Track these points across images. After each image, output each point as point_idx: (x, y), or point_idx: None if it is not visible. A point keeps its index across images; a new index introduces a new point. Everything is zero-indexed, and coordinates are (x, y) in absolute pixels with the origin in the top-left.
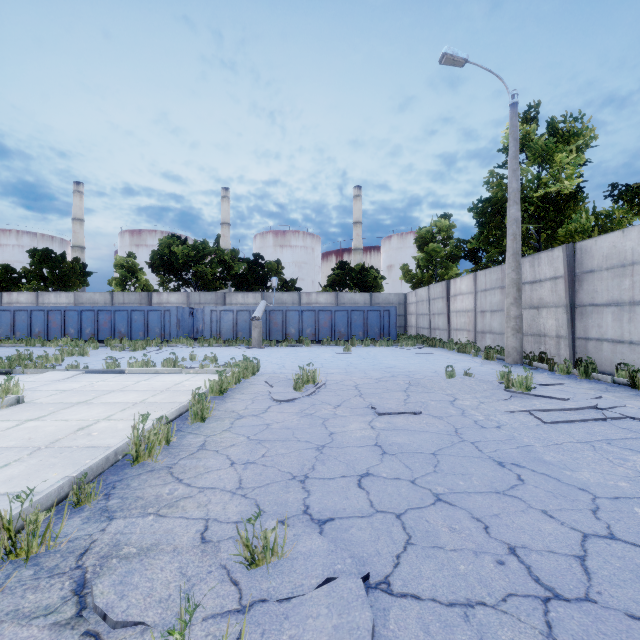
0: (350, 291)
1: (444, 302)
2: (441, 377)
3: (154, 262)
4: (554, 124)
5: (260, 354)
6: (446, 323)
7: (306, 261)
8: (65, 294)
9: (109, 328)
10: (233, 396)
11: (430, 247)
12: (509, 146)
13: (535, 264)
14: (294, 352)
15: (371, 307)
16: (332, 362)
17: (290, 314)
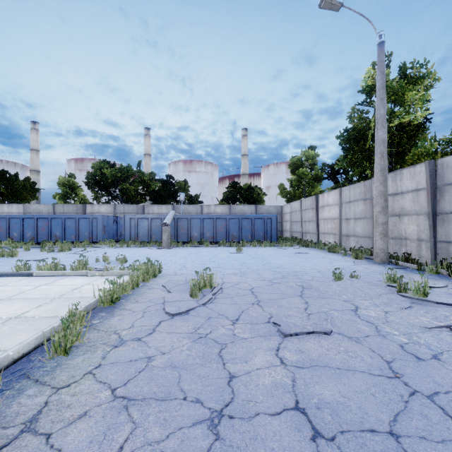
0: (240, 204)
1: (314, 212)
2: (328, 278)
3: (89, 181)
4: (406, 68)
5: (167, 254)
6: (315, 228)
7: (207, 183)
8: (16, 205)
9: (46, 232)
10: (124, 306)
11: (300, 171)
12: (377, 79)
13: (397, 179)
14: (196, 252)
15: (257, 216)
16: (227, 262)
17: (193, 221)
